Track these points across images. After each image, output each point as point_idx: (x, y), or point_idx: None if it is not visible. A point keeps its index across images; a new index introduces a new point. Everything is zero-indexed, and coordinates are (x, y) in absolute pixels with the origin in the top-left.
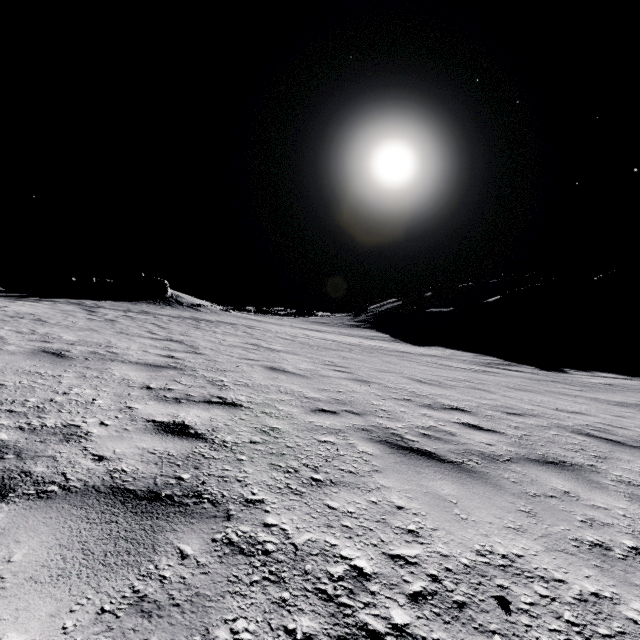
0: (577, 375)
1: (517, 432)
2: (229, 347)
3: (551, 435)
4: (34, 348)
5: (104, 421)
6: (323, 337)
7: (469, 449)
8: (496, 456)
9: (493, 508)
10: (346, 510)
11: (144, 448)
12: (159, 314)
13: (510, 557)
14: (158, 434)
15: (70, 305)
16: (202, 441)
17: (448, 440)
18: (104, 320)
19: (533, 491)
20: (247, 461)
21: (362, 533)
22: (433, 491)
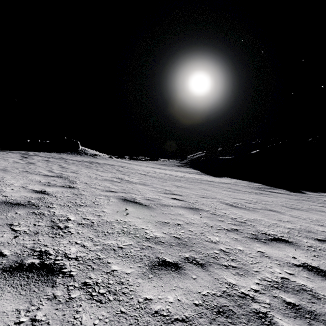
0: (312, 195)
1: None
2: (100, 181)
3: None
4: None
5: None
6: (164, 172)
7: None
8: None
9: None
10: None
11: None
12: (70, 159)
13: None
14: None
15: (17, 154)
16: None
17: None
18: (25, 163)
19: None
20: None
21: None
22: None
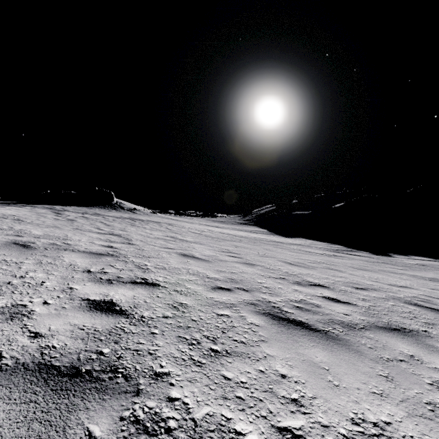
0: (399, 258)
1: (365, 303)
2: (154, 239)
3: (390, 305)
4: (8, 241)
5: (47, 300)
6: (221, 231)
7: (332, 319)
8: (353, 324)
9: (358, 373)
10: (239, 380)
11: (75, 324)
12: (107, 215)
13: (380, 425)
14: (89, 311)
15: (44, 209)
16: (124, 317)
17: (315, 311)
18: (66, 220)
19: (386, 356)
20: (159, 334)
21: (253, 404)
22: (309, 358)
